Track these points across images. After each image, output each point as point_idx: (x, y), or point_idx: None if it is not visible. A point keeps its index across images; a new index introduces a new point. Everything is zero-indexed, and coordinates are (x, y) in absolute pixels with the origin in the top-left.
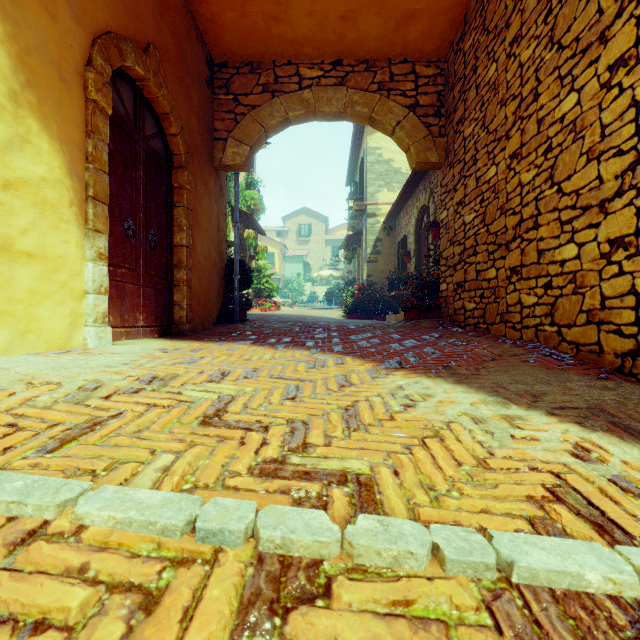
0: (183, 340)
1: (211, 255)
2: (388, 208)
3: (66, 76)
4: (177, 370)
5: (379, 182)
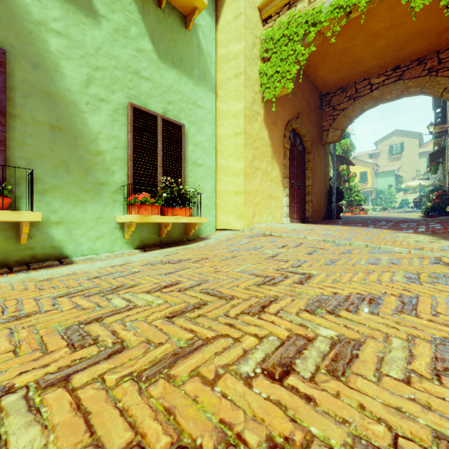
0: (311, 224)
1: (321, 187)
2: None
3: (280, 144)
4: (313, 228)
5: None
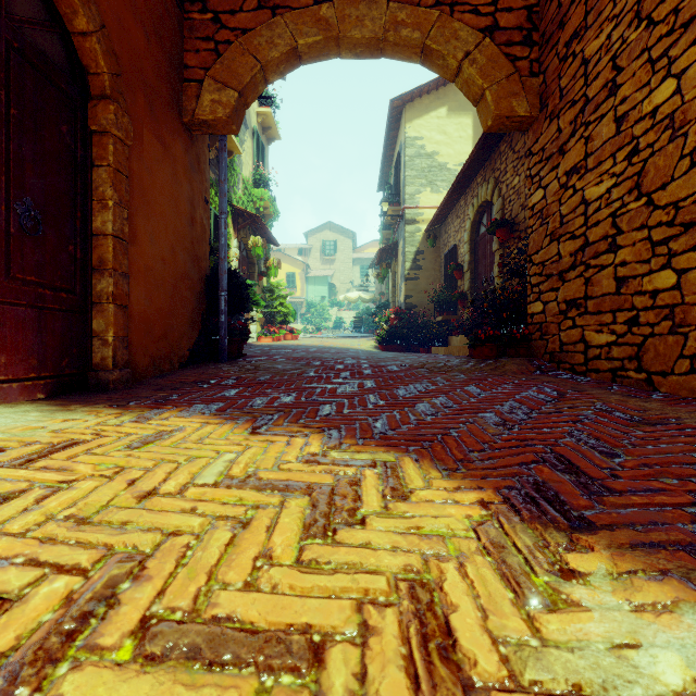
0: (81, 407)
1: (177, 258)
2: (431, 213)
3: None
4: None
5: (420, 180)
